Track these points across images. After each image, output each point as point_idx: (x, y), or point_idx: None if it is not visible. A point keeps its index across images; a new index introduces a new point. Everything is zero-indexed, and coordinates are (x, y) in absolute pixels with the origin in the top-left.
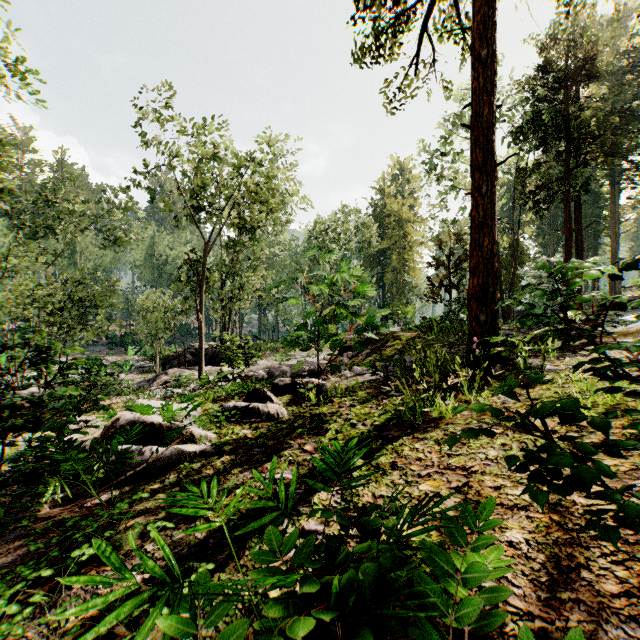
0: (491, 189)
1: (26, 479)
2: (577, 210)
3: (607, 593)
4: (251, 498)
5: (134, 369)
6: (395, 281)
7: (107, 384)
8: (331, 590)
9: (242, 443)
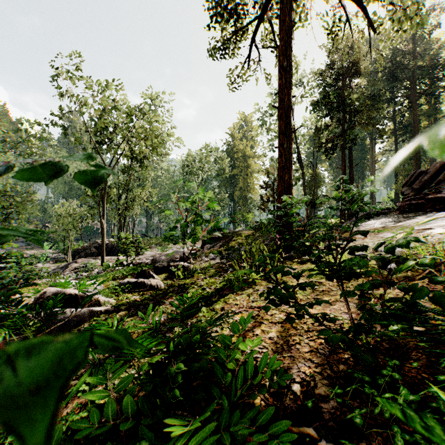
0: (289, 146)
1: None
2: (350, 155)
3: (303, 352)
4: (138, 333)
5: (49, 260)
6: (241, 196)
7: (30, 270)
8: (170, 348)
9: (133, 304)
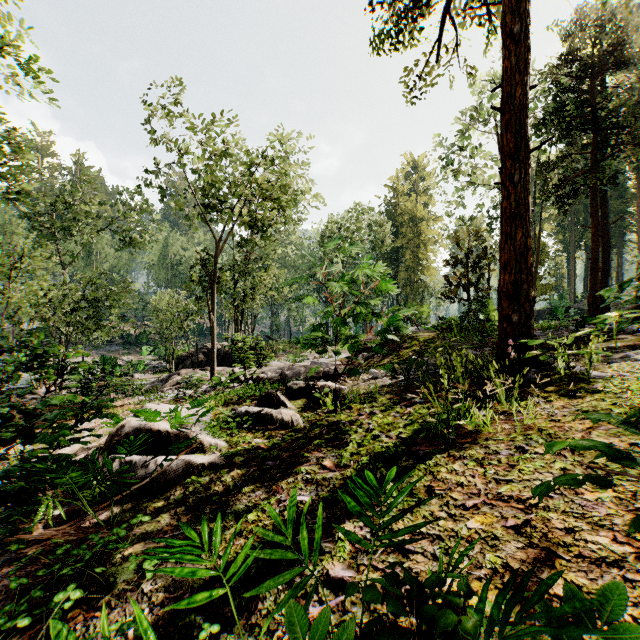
0: (524, 177)
1: (13, 500)
2: (603, 205)
3: None
4: (264, 526)
5: (148, 369)
6: (409, 280)
7: (119, 385)
8: None
9: (254, 454)
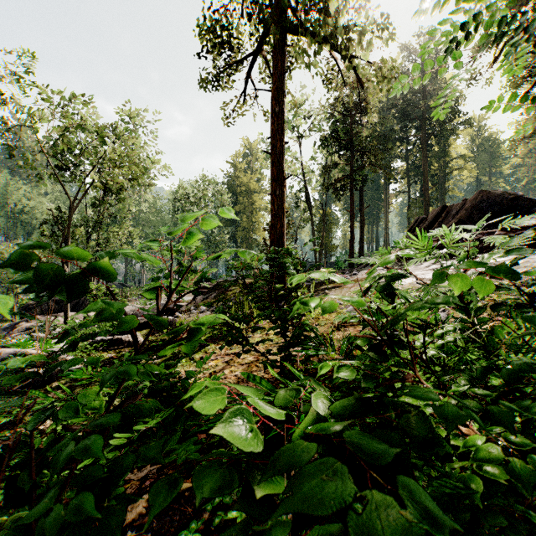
0: (281, 193)
1: None
2: (361, 196)
3: None
4: None
5: None
6: (245, 238)
7: None
8: None
9: (108, 361)
